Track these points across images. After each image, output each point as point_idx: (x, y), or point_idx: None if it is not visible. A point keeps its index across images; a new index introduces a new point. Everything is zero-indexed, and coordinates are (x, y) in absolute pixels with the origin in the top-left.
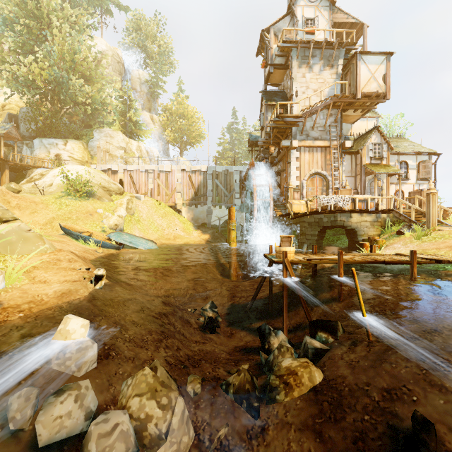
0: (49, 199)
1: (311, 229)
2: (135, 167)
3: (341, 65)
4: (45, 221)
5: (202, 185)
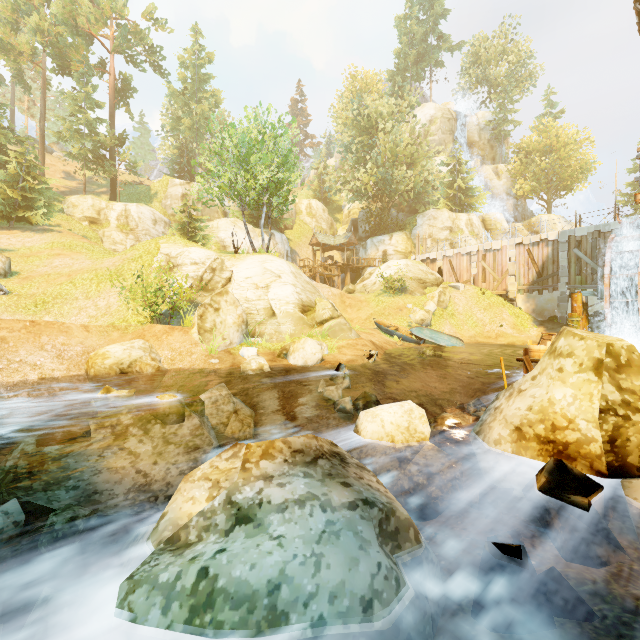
0: (370, 297)
1: None
2: (455, 250)
3: None
4: (366, 317)
5: (549, 261)
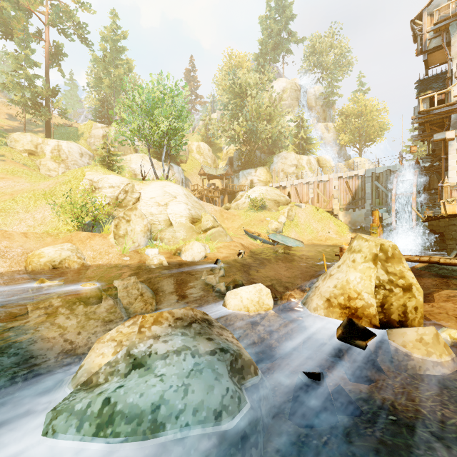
0: (241, 212)
1: None
2: (299, 181)
3: None
4: (238, 226)
5: (359, 189)
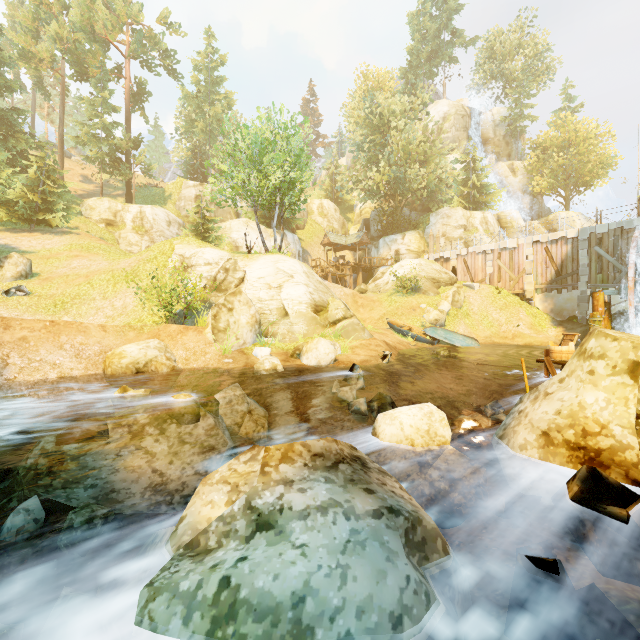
0: (383, 297)
1: None
2: (470, 249)
3: None
4: (378, 317)
5: (569, 259)
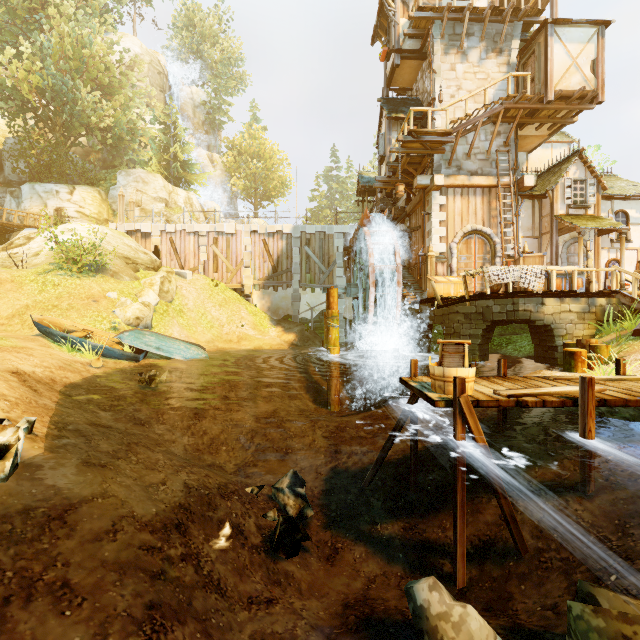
0: (25, 275)
1: (469, 326)
2: (179, 226)
3: (516, 49)
4: (11, 311)
5: (284, 255)
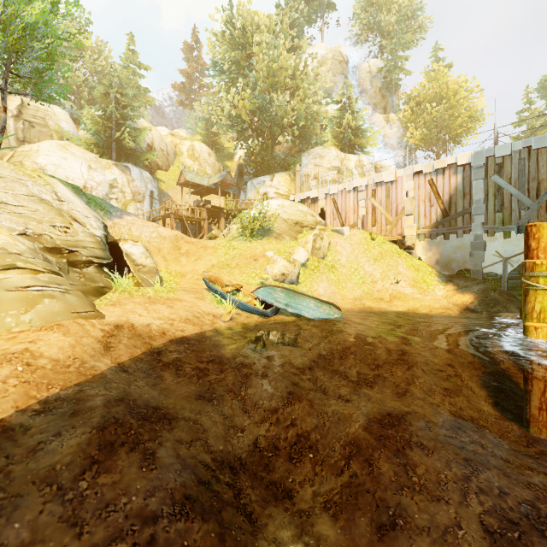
0: (222, 242)
1: None
2: (340, 186)
3: None
4: (204, 270)
5: (459, 194)
